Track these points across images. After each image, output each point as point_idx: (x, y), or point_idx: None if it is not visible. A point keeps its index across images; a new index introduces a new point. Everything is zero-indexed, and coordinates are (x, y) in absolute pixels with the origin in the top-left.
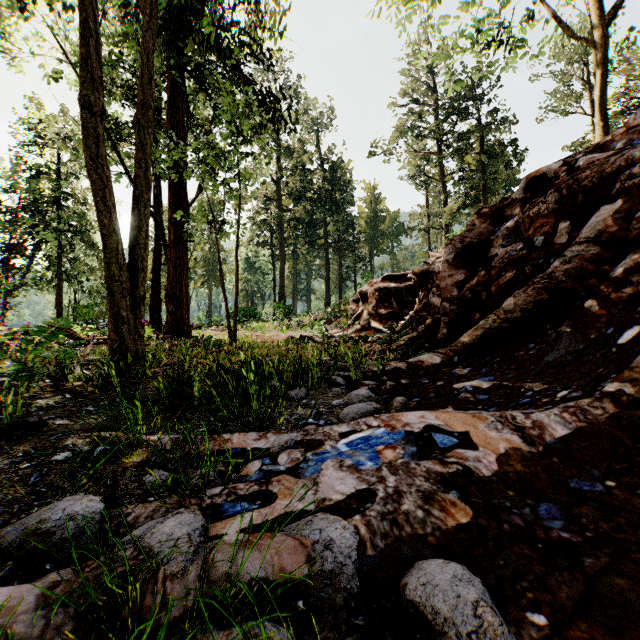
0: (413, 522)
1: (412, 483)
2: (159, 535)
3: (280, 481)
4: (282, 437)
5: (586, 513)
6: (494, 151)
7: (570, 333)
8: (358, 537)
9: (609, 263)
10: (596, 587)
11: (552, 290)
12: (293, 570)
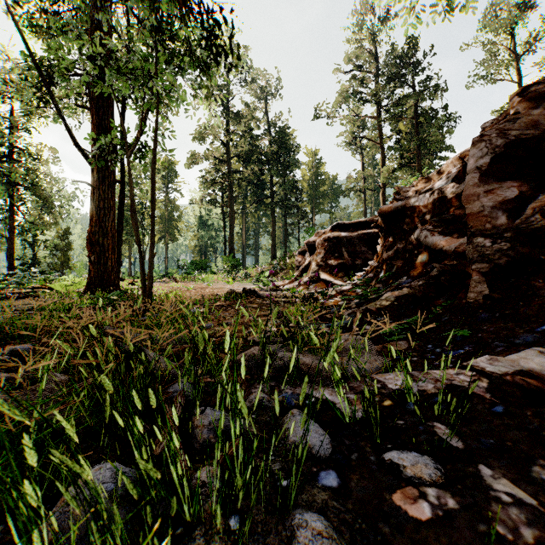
0: None
1: None
2: None
3: None
4: None
5: None
6: (429, 115)
7: None
8: None
9: None
10: None
11: None
12: None
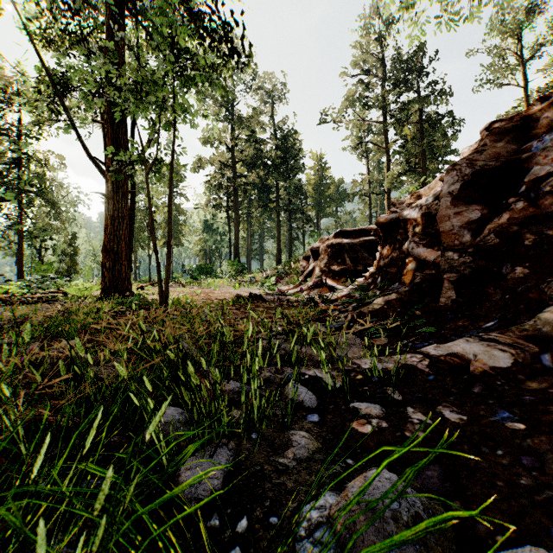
0: None
1: None
2: None
3: None
4: None
5: None
6: (433, 120)
7: None
8: None
9: None
10: None
11: None
12: None
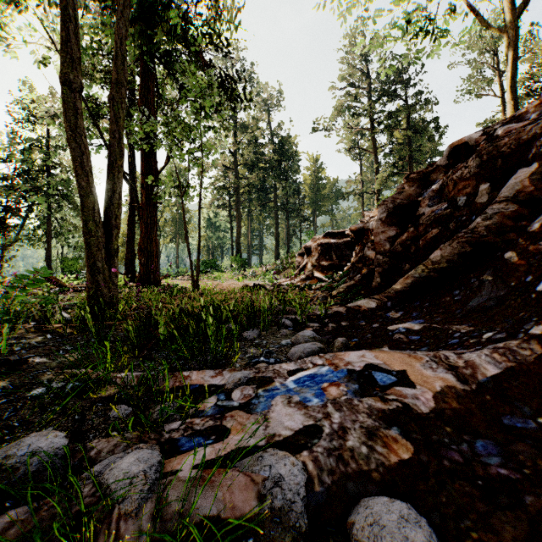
0: (358, 458)
1: (356, 419)
2: (117, 472)
3: (233, 416)
4: (236, 374)
5: (522, 450)
6: (418, 127)
7: (492, 281)
8: (306, 474)
9: (526, 219)
10: (540, 527)
11: (474, 243)
12: (244, 507)
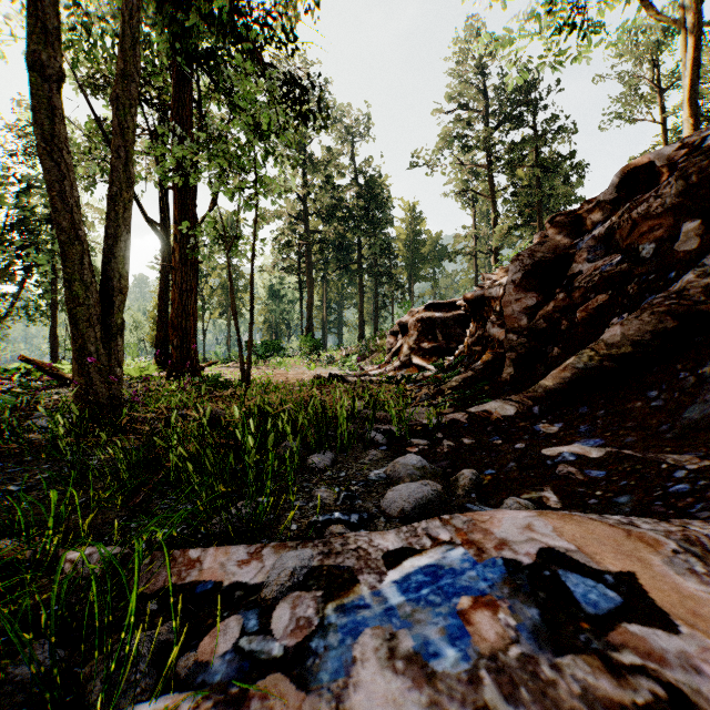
0: None
1: None
2: None
3: (267, 697)
4: (286, 561)
5: None
6: (550, 164)
7: None
8: None
9: None
10: None
11: (681, 315)
12: None
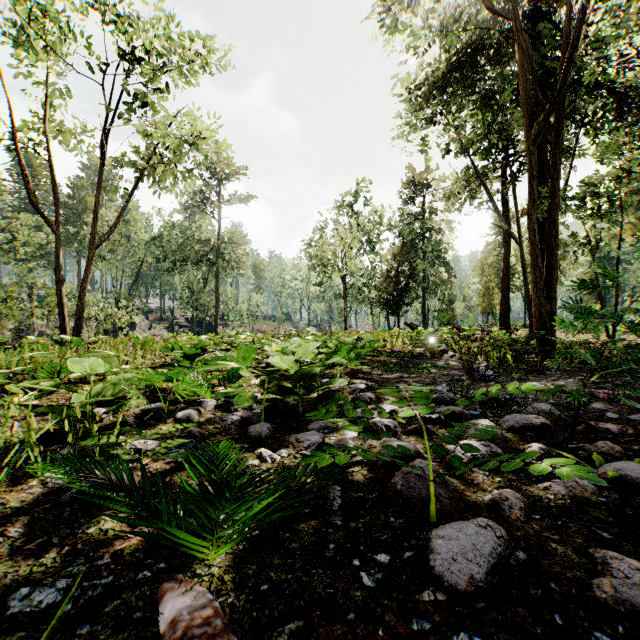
0: None
1: None
2: None
3: None
4: None
5: None
6: None
7: None
8: None
9: None
10: None
11: None
12: None
